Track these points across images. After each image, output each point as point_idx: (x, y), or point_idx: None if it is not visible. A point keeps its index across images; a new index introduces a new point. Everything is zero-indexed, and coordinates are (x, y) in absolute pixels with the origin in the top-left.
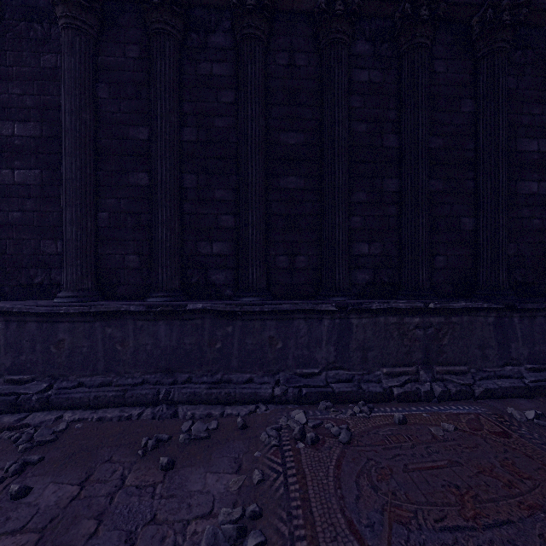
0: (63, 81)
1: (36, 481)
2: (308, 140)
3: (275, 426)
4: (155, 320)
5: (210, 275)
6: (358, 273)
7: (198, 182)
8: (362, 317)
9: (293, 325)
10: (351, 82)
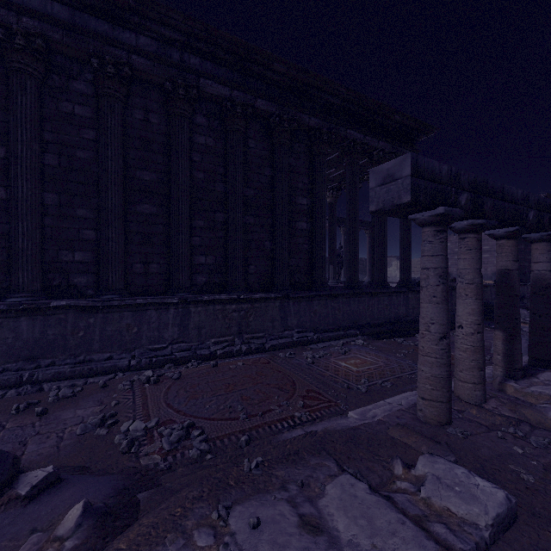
0: None
1: None
2: (160, 179)
3: (129, 380)
4: (17, 317)
5: (72, 279)
6: (198, 276)
7: (60, 200)
8: (198, 306)
9: (146, 314)
10: (193, 142)
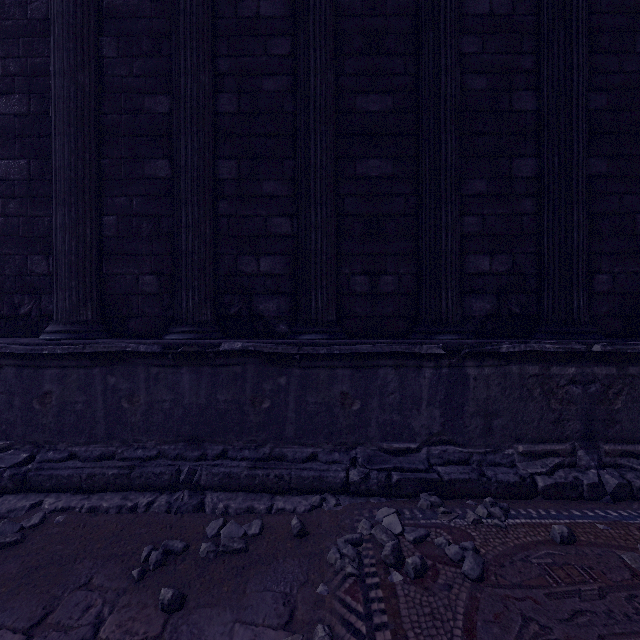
0: (52, 30)
1: None
2: (398, 104)
3: (351, 538)
4: (176, 366)
5: (256, 304)
6: (474, 300)
7: (239, 170)
8: (483, 366)
9: (376, 376)
10: (464, 16)
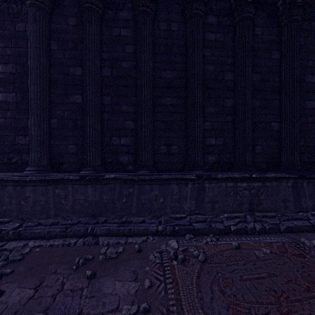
0: (29, 38)
1: (7, 286)
2: (178, 75)
3: (158, 251)
4: (85, 184)
5: (119, 157)
6: (209, 156)
7: (112, 100)
8: (211, 183)
9: (169, 187)
10: (205, 40)
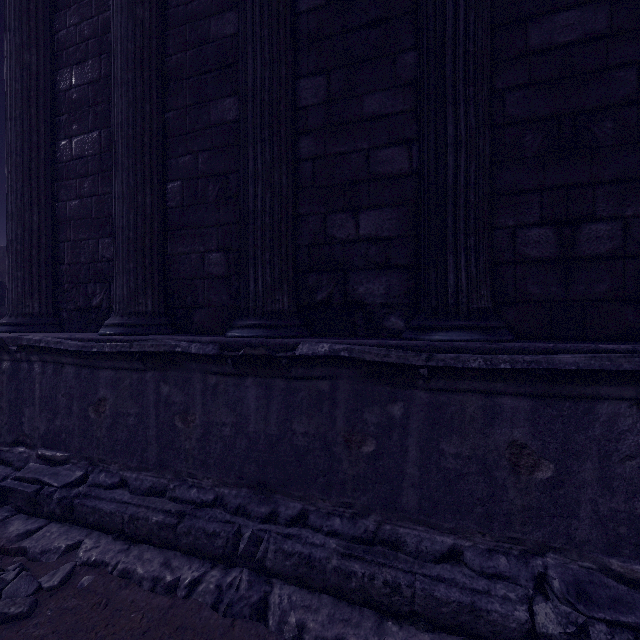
0: None
1: None
2: None
3: None
4: (239, 375)
5: (353, 285)
6: None
7: (328, 88)
8: None
9: (590, 417)
10: None
